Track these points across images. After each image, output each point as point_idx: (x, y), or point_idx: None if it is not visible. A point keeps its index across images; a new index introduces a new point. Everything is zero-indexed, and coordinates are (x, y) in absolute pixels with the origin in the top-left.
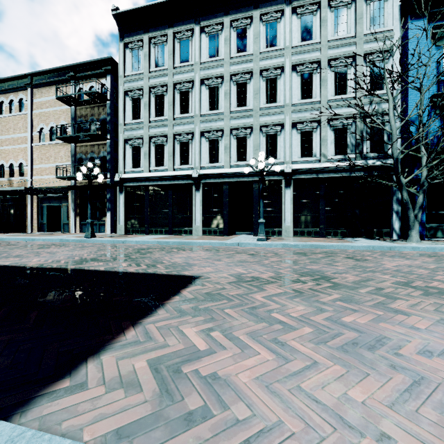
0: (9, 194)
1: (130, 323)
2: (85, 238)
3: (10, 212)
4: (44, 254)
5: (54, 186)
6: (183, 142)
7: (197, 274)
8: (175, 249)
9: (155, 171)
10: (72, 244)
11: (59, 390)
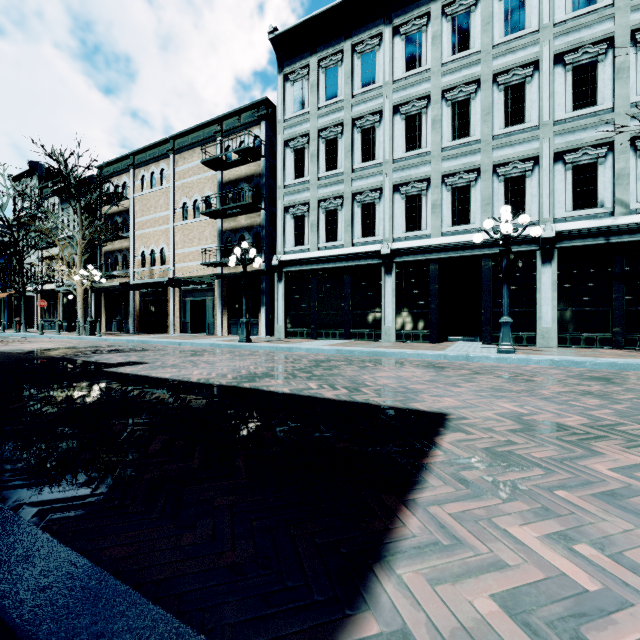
0: (151, 287)
1: (395, 499)
2: (239, 343)
3: (150, 309)
4: (202, 364)
5: (198, 275)
6: (366, 204)
7: (438, 409)
8: (369, 363)
9: (325, 248)
10: (226, 351)
11: (367, 638)
